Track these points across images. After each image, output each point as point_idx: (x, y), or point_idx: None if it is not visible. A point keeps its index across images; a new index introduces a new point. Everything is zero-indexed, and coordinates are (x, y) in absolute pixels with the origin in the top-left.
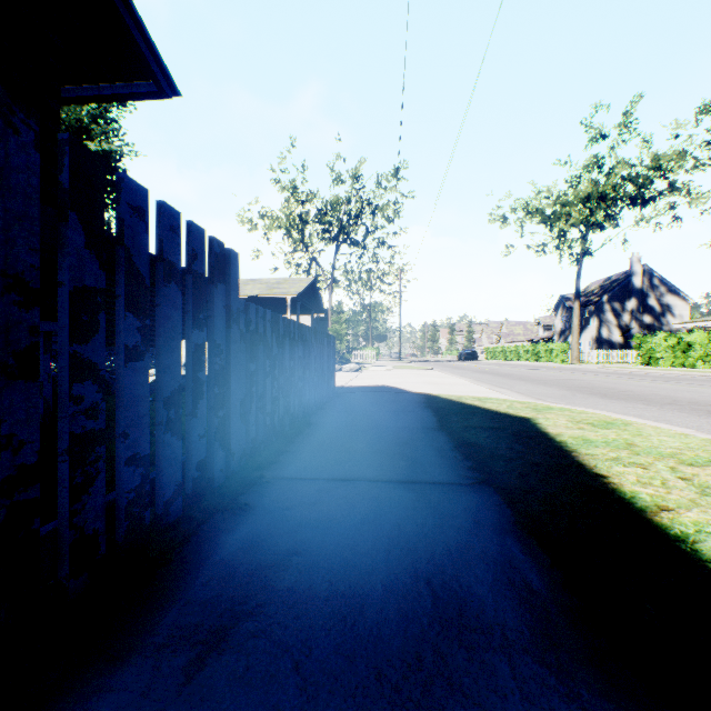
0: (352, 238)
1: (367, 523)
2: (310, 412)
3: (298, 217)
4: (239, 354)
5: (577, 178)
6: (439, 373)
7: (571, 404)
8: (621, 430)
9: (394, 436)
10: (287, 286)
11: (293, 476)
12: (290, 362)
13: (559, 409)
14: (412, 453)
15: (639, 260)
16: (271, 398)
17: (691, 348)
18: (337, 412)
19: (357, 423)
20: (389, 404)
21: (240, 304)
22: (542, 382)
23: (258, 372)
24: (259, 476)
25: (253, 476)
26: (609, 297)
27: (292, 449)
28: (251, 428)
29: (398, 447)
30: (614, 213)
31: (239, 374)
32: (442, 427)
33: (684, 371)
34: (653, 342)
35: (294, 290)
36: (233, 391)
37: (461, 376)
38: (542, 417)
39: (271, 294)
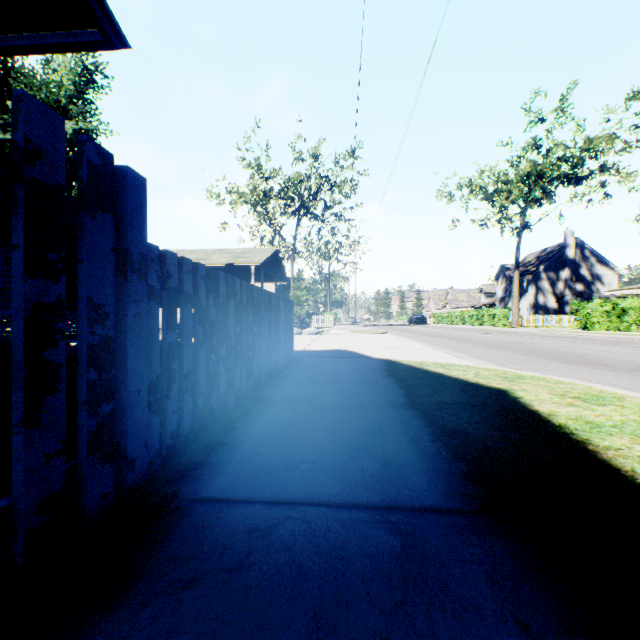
0: (312, 212)
1: (324, 636)
2: (263, 383)
3: (262, 192)
4: (145, 320)
5: (517, 158)
6: (394, 337)
7: (536, 371)
8: (620, 407)
9: (358, 416)
10: (251, 255)
11: (219, 494)
12: (236, 328)
13: (531, 378)
14: (383, 447)
15: (572, 234)
16: (207, 373)
17: (625, 313)
18: (292, 383)
19: (314, 398)
20: (349, 372)
21: (149, 250)
22: (495, 346)
23: (183, 343)
24: (169, 494)
25: (161, 495)
26: (545, 267)
27: (230, 440)
28: (171, 417)
29: (364, 435)
30: (550, 191)
31: (145, 348)
32: (412, 402)
33: (622, 335)
34: (590, 308)
35: (258, 259)
36: (133, 372)
37: (415, 339)
38: (519, 388)
39: (236, 263)
